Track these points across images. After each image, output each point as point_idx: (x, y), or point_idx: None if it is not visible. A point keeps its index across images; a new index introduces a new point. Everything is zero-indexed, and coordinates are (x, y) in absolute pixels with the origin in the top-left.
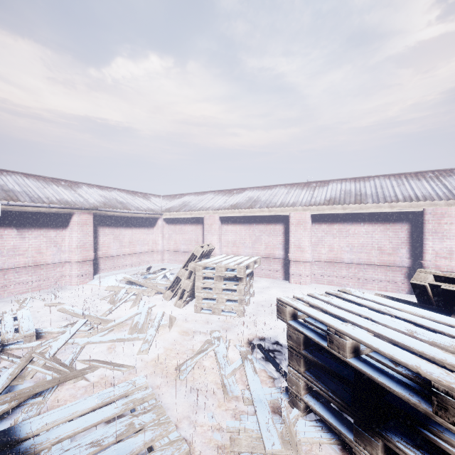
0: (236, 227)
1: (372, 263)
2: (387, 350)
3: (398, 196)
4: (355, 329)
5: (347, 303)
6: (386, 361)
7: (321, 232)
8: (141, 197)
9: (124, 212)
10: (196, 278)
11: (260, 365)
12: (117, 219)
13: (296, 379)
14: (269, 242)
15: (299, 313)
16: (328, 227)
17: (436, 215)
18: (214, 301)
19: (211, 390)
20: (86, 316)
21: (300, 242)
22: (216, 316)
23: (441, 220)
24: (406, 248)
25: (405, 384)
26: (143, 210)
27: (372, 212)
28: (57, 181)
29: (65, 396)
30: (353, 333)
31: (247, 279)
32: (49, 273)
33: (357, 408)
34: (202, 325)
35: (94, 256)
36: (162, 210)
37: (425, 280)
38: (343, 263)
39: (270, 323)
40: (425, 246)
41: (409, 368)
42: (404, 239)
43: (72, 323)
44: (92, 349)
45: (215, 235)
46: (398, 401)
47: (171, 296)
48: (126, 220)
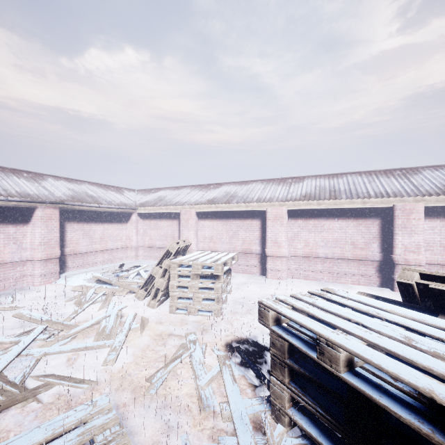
0: (213, 223)
1: (345, 257)
2: (390, 366)
3: (370, 192)
4: (348, 339)
5: (333, 305)
6: (383, 375)
7: (297, 228)
8: (113, 191)
9: (95, 207)
10: (171, 276)
11: (239, 371)
12: (87, 214)
13: (279, 391)
14: (246, 237)
15: (282, 316)
16: (303, 223)
17: (405, 211)
18: (190, 300)
19: (186, 405)
20: (46, 322)
21: (277, 237)
22: (192, 316)
23: (409, 215)
24: (377, 243)
25: (411, 406)
26: (116, 204)
27: (345, 207)
28: (19, 172)
29: (8, 425)
30: (348, 345)
31: (225, 276)
32: (7, 273)
33: (351, 428)
34: (177, 327)
35: (61, 253)
36: (136, 204)
37: (412, 278)
38: (318, 258)
39: (249, 323)
40: (395, 240)
41: (421, 392)
42: (375, 234)
43: (28, 331)
44: (50, 361)
45: (191, 231)
46: (398, 421)
47: (144, 296)
48: (97, 214)
